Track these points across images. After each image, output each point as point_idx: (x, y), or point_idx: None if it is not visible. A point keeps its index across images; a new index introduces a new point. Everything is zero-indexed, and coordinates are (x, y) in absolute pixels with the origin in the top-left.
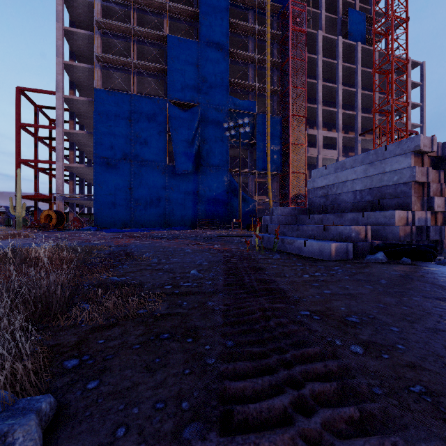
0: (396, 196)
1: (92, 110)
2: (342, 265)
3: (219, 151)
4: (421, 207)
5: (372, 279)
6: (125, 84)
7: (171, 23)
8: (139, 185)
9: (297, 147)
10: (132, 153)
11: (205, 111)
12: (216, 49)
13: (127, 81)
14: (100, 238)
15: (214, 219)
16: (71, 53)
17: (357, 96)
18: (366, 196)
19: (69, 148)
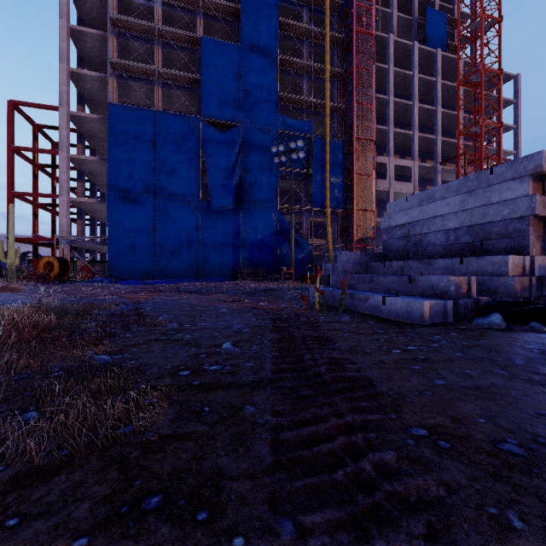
0: (507, 236)
1: (106, 131)
2: (444, 334)
3: (266, 183)
4: (541, 250)
5: (499, 358)
6: (147, 99)
7: (205, 22)
8: (164, 225)
9: (364, 178)
10: (156, 185)
11: (248, 133)
12: (262, 55)
13: (151, 94)
14: (111, 292)
15: (259, 268)
16: (79, 59)
17: (436, 116)
18: (464, 237)
19: (77, 178)
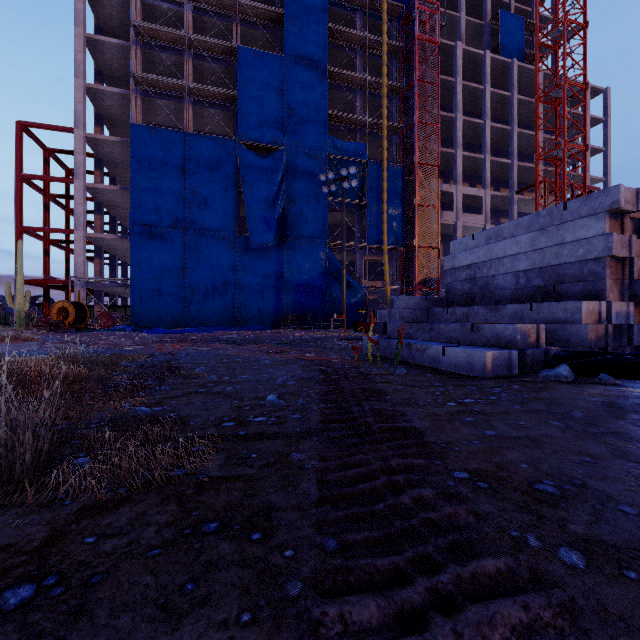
0: (582, 279)
1: (128, 155)
2: (505, 386)
3: (314, 216)
4: (620, 295)
5: (558, 410)
6: (176, 118)
7: (243, 29)
8: (196, 264)
9: (427, 210)
10: (187, 218)
11: (292, 158)
12: (308, 68)
13: (180, 113)
14: (136, 343)
15: (305, 314)
16: (97, 72)
17: (512, 137)
18: (535, 280)
19: (94, 210)
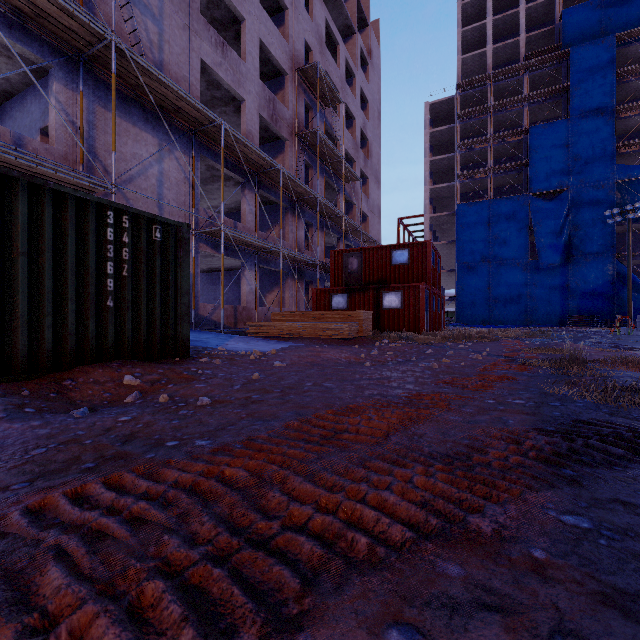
0: None
1: (448, 219)
2: None
3: (600, 235)
4: None
5: None
6: (478, 186)
7: (531, 108)
8: (497, 284)
9: None
10: (491, 255)
11: (577, 194)
12: (594, 117)
13: (482, 183)
14: None
15: (591, 315)
16: (430, 173)
17: None
18: None
19: None
